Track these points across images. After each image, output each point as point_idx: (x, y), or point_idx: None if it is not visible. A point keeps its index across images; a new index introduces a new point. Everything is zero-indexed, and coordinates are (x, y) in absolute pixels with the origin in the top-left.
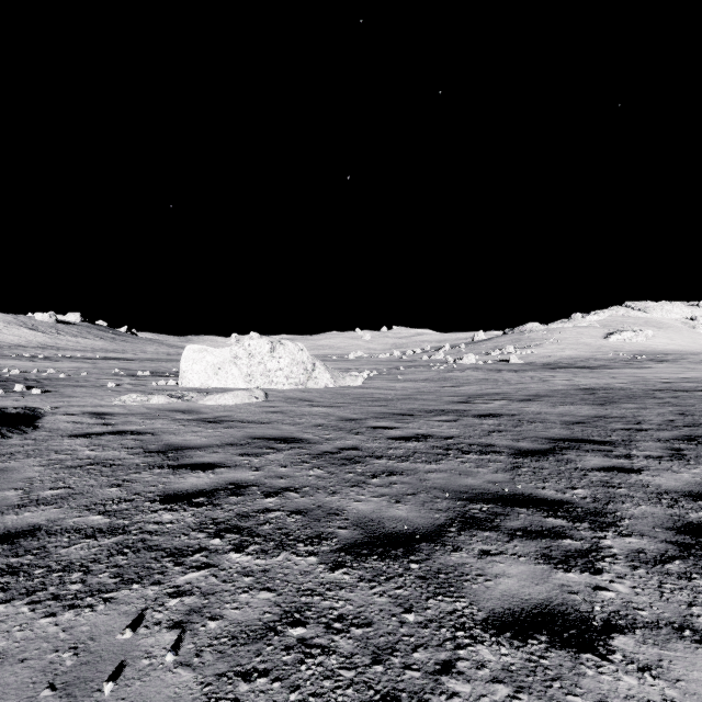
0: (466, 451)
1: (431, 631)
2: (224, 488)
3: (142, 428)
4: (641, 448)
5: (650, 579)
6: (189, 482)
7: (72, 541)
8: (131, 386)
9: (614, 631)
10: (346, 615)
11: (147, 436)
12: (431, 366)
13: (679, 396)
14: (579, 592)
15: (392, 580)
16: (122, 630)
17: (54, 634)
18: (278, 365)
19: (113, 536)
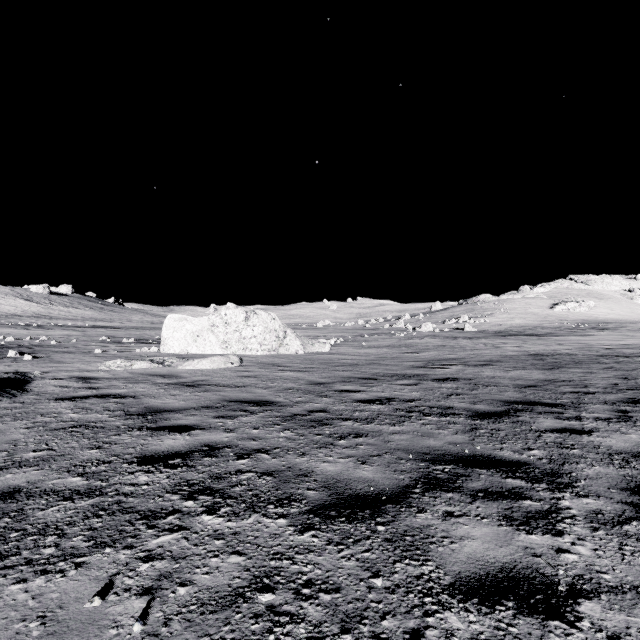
0: (427, 413)
1: (399, 597)
2: (199, 450)
3: (124, 391)
4: (589, 410)
5: (611, 541)
6: (166, 443)
7: (50, 503)
8: (116, 352)
9: (580, 596)
10: (314, 580)
11: (129, 399)
12: (393, 334)
13: (621, 361)
14: (542, 555)
15: (359, 543)
16: (91, 597)
17: (23, 602)
18: (252, 333)
19: (90, 498)
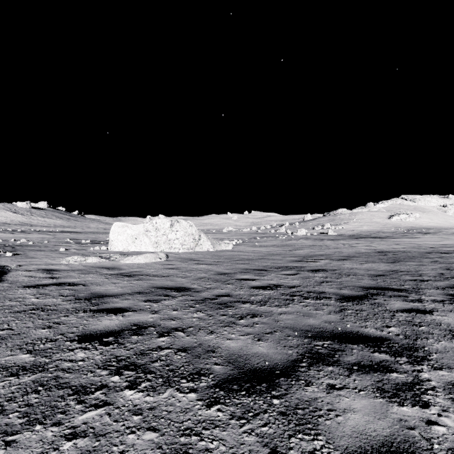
0: (306, 297)
1: None
2: (128, 329)
3: (77, 280)
4: (427, 294)
5: None
6: (103, 323)
7: None
8: (75, 250)
9: None
10: None
11: (80, 286)
12: (277, 237)
13: (443, 257)
14: (416, 428)
15: (258, 417)
16: None
17: None
18: (175, 236)
19: (33, 374)
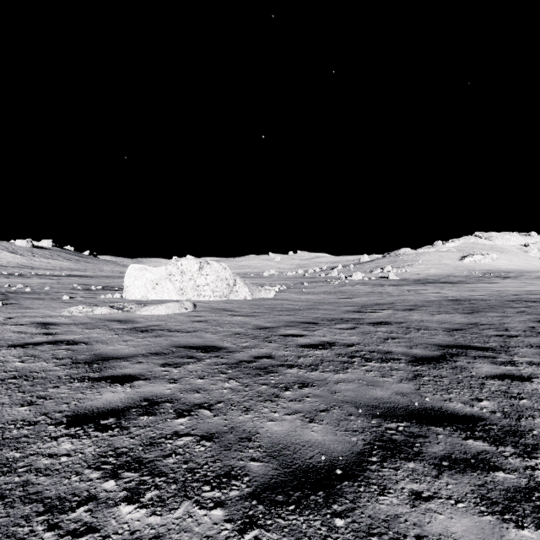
0: (368, 358)
1: None
2: (137, 406)
3: (79, 337)
4: (520, 354)
5: None
6: (103, 398)
7: None
8: (82, 299)
9: None
10: None
11: (81, 345)
12: (328, 282)
13: (531, 306)
14: None
15: None
16: None
17: None
18: (205, 281)
19: None
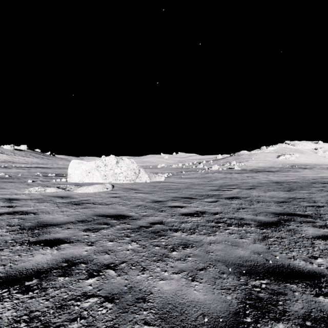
0: (229, 223)
1: None
2: (58, 267)
3: (30, 209)
4: None
5: None
6: (34, 259)
7: None
8: (40, 182)
9: None
10: None
11: (30, 215)
12: (197, 171)
13: (325, 186)
14: None
15: None
16: None
17: None
18: (120, 171)
19: None
